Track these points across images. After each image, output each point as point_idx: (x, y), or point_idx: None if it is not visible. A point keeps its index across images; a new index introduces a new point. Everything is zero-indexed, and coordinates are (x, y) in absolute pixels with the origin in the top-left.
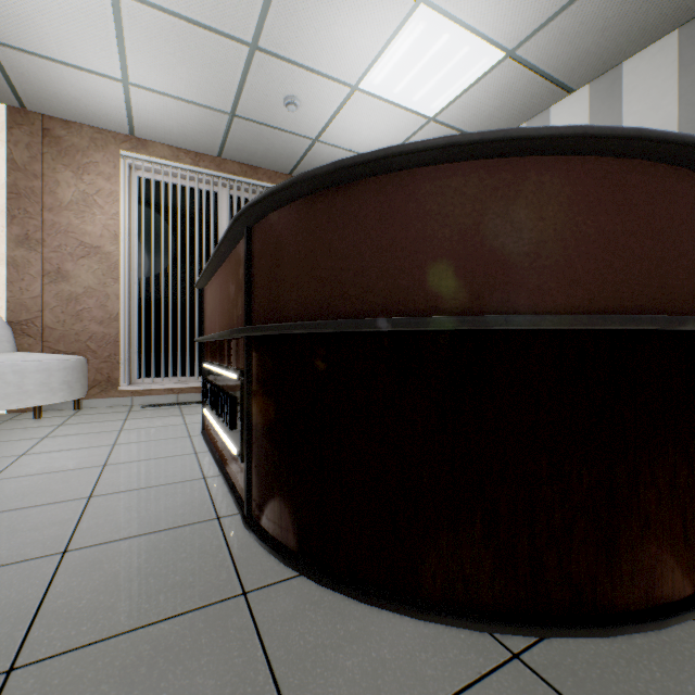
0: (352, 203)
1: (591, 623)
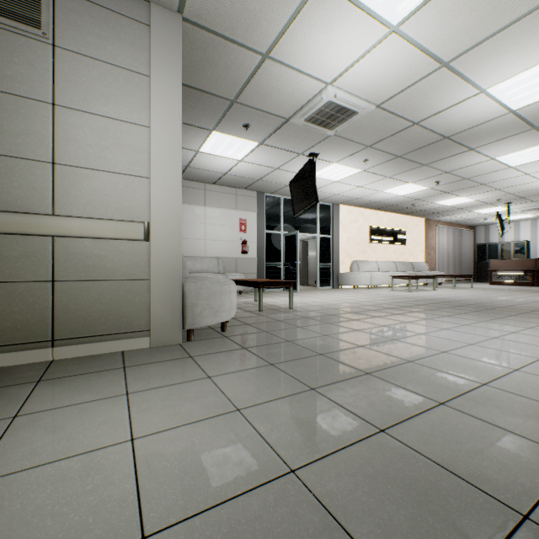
0: None
1: None
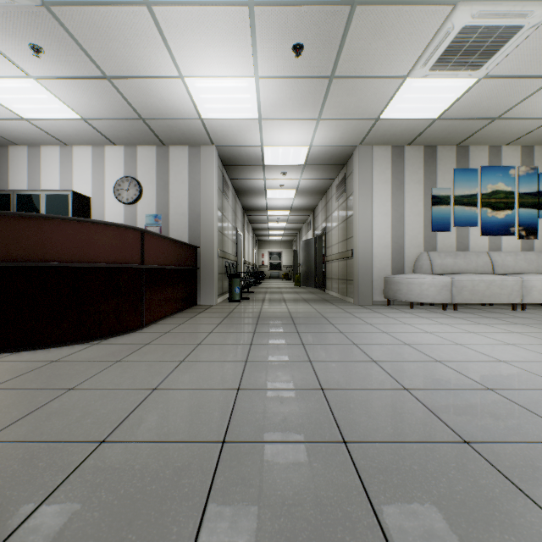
0: (40, 224)
1: (114, 335)
